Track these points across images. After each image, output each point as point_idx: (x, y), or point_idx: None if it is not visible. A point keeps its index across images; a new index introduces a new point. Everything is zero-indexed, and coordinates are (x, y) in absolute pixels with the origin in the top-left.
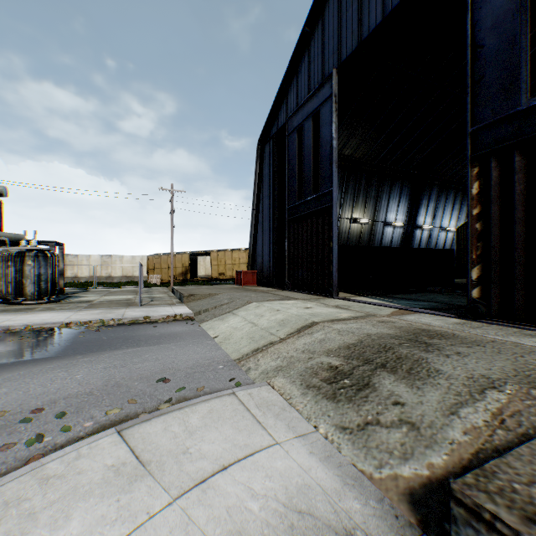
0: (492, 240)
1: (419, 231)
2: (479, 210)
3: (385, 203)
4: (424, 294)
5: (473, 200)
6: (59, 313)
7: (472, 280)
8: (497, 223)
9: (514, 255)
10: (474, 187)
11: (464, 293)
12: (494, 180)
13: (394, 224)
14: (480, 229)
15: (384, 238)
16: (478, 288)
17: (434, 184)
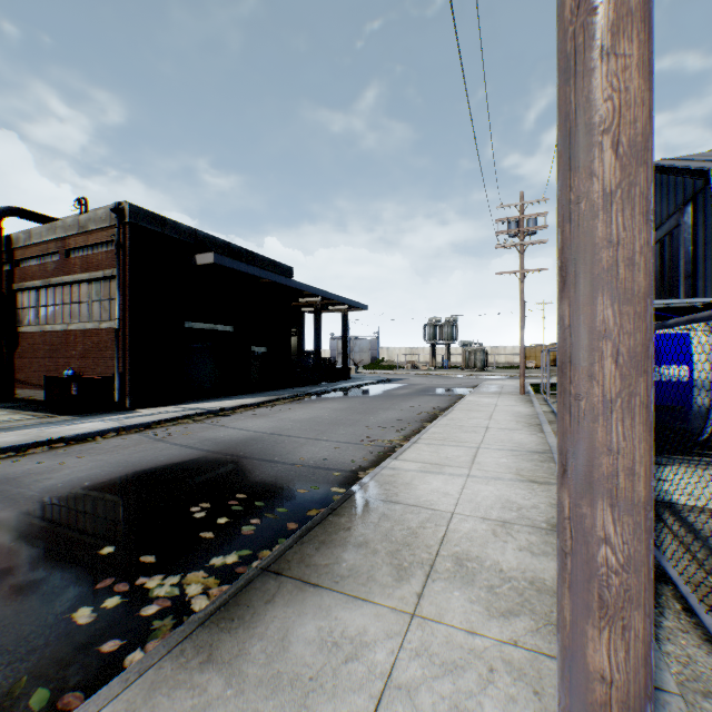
0: None
1: None
2: None
3: None
4: None
5: None
6: (495, 373)
7: None
8: None
9: None
10: None
11: None
12: None
13: None
14: None
15: None
16: None
17: None
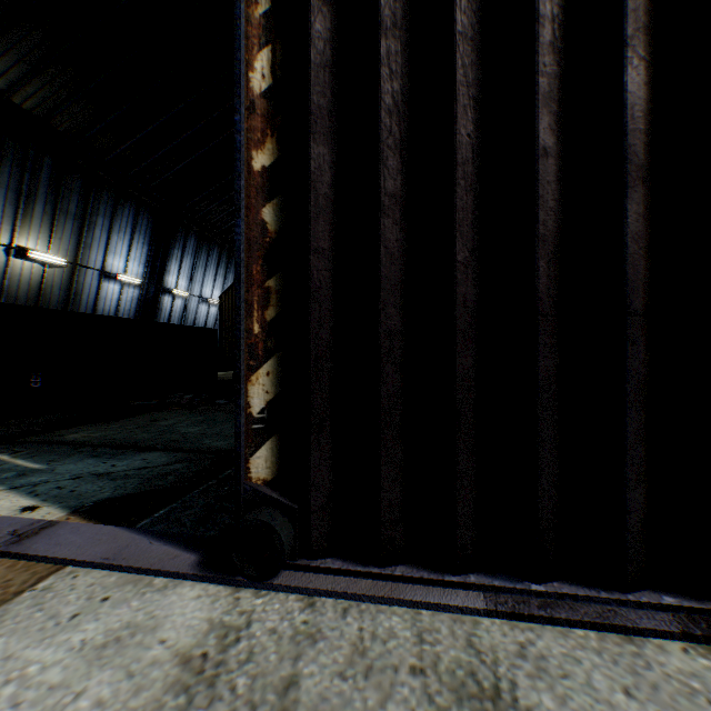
0: (317, 270)
1: (169, 298)
2: (275, 158)
3: (104, 236)
4: (157, 416)
5: (257, 116)
6: None
7: (255, 415)
8: (329, 207)
9: (382, 327)
10: (260, 66)
11: (231, 403)
12: (322, 50)
13: (122, 277)
14: (278, 226)
15: (104, 301)
16: (273, 445)
17: (192, 229)
